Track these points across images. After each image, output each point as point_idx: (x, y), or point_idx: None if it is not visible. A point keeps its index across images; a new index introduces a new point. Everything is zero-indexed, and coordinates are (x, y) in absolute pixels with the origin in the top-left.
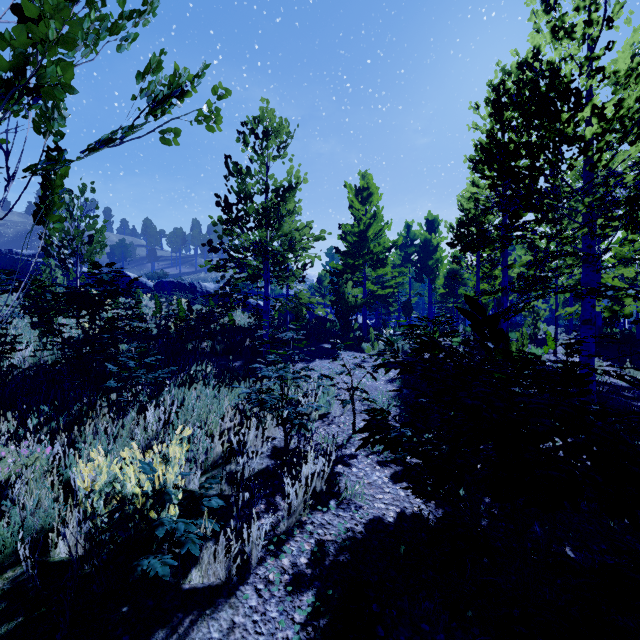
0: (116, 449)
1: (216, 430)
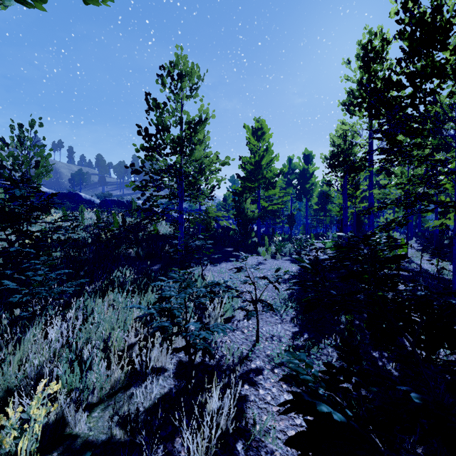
0: None
1: (120, 346)
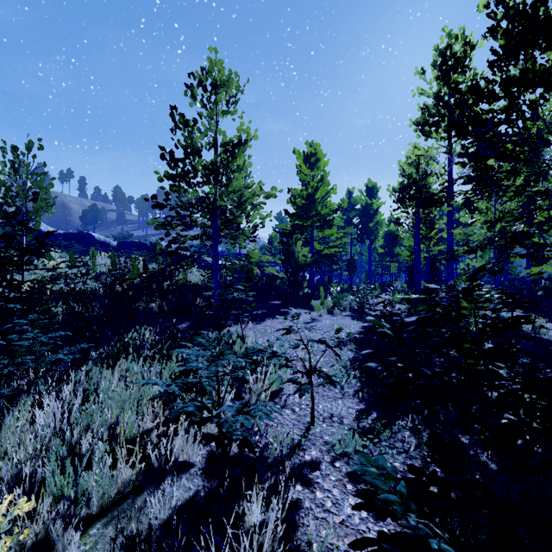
0: None
1: (132, 433)
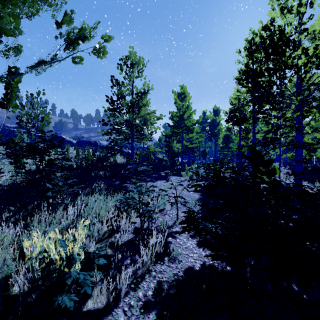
0: (50, 230)
1: (104, 218)
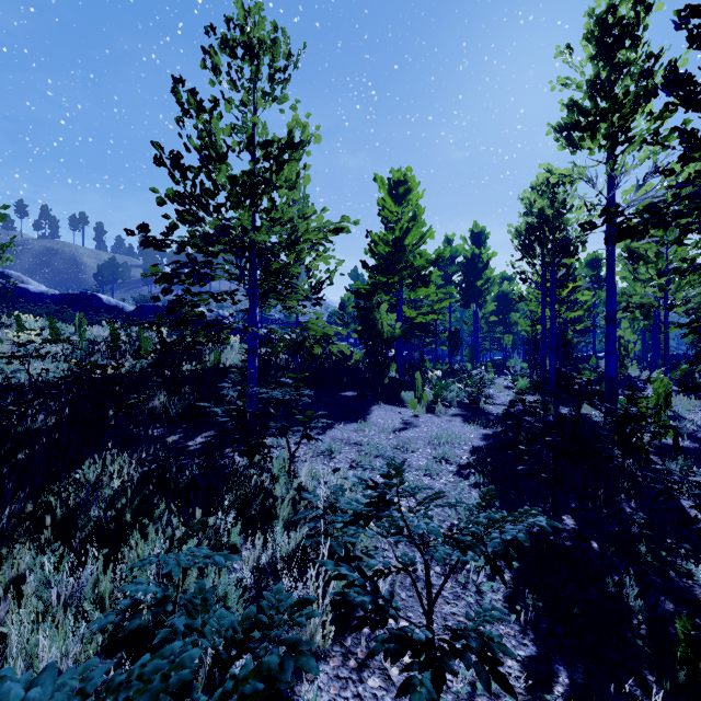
0: None
1: None
